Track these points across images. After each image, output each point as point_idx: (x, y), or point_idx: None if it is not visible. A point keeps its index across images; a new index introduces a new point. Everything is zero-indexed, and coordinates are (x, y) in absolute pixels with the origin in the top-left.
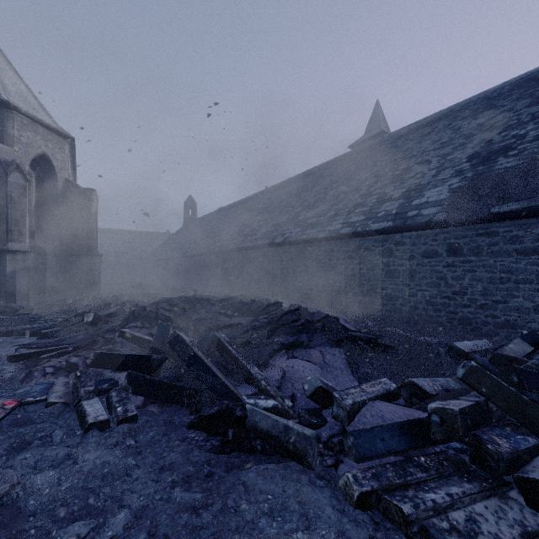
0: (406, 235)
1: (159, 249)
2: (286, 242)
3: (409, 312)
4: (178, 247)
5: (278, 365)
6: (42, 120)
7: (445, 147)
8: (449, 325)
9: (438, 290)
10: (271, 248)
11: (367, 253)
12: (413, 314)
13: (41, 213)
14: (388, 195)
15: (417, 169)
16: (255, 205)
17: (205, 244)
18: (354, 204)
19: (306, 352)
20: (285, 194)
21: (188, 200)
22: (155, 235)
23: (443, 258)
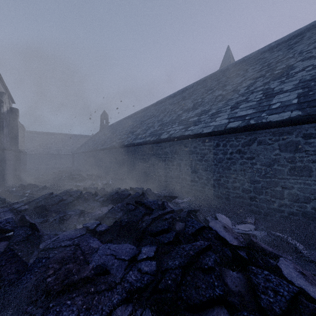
0: None
1: (83, 145)
2: (171, 138)
3: None
4: (93, 144)
5: None
6: None
7: None
8: None
9: None
10: (157, 144)
11: (262, 148)
12: None
13: None
14: (276, 89)
15: (303, 64)
16: (146, 114)
17: (110, 141)
18: (236, 101)
19: None
20: (168, 104)
21: (102, 113)
22: (83, 136)
23: None
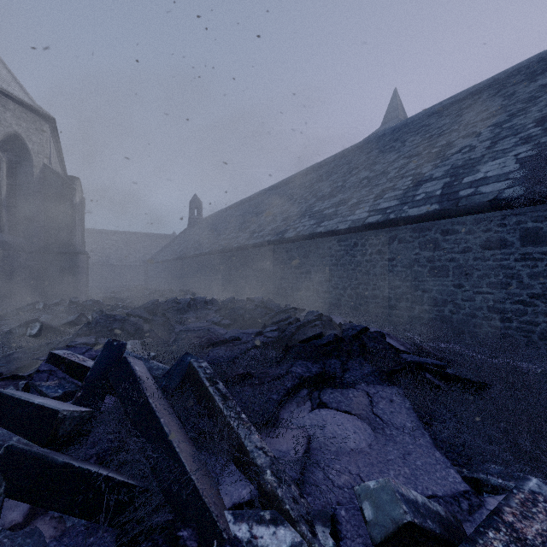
0: (458, 220)
1: (162, 251)
2: (299, 237)
3: (463, 321)
4: (180, 247)
5: (296, 424)
6: (12, 93)
7: (498, 116)
8: (524, 340)
9: (507, 293)
10: (281, 245)
11: (403, 247)
12: (469, 324)
13: (14, 204)
14: (427, 175)
15: (462, 143)
16: (263, 201)
17: (209, 243)
18: (382, 189)
19: (342, 395)
20: (296, 187)
21: (193, 199)
22: (159, 237)
23: (515, 248)
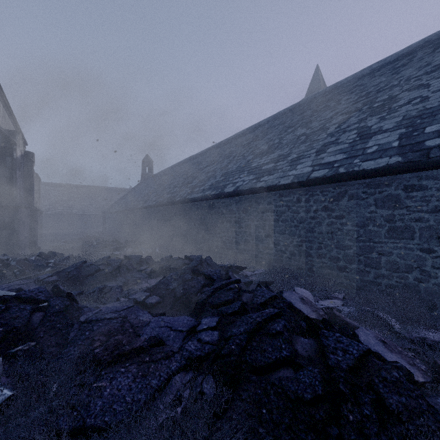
0: (427, 174)
1: (118, 202)
2: (238, 192)
3: (434, 292)
4: (132, 200)
5: None
6: None
7: None
8: None
9: None
10: (220, 199)
11: (354, 203)
12: None
13: None
14: (374, 128)
15: (409, 95)
16: (204, 159)
17: (155, 197)
18: (323, 143)
19: None
20: (234, 146)
21: (145, 158)
22: (117, 190)
23: None
